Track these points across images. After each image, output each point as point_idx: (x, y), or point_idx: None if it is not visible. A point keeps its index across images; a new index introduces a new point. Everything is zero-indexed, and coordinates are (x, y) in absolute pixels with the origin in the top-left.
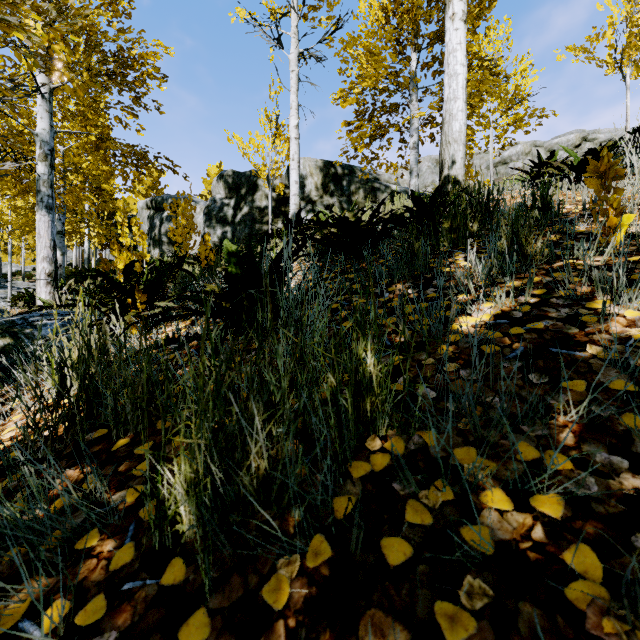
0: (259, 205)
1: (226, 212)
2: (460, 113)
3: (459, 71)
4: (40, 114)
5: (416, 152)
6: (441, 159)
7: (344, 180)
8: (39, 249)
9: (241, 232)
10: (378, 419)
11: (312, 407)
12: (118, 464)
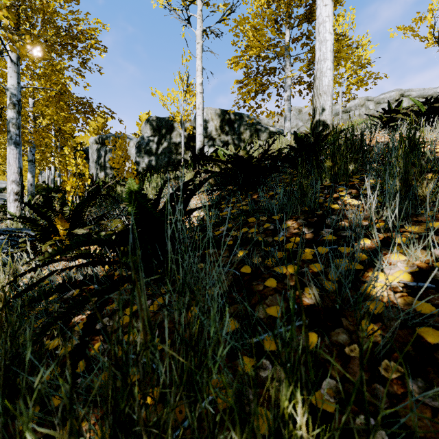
0: (175, 141)
1: (151, 146)
2: (328, 71)
3: (328, 38)
4: (10, 74)
5: (289, 103)
6: (313, 107)
7: (235, 123)
8: (9, 174)
9: (162, 160)
10: None
11: None
12: None
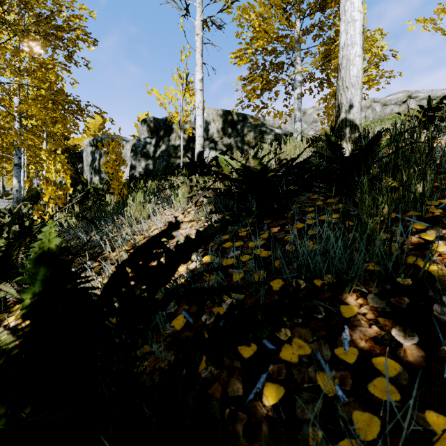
0: (174, 144)
1: (148, 149)
2: (357, 58)
3: (356, 17)
4: None
5: (299, 102)
6: (337, 103)
7: (239, 125)
8: None
9: (160, 164)
10: None
11: None
12: None
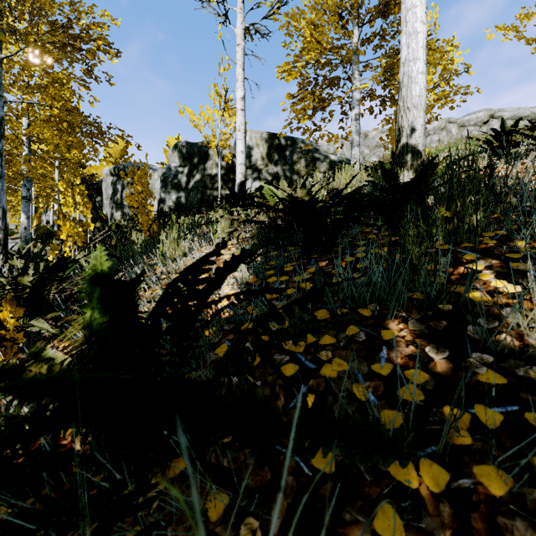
0: (210, 173)
1: (180, 179)
2: (420, 75)
3: (419, 29)
4: None
5: (358, 123)
6: (398, 127)
7: (287, 150)
8: None
9: (194, 197)
10: None
11: None
12: None
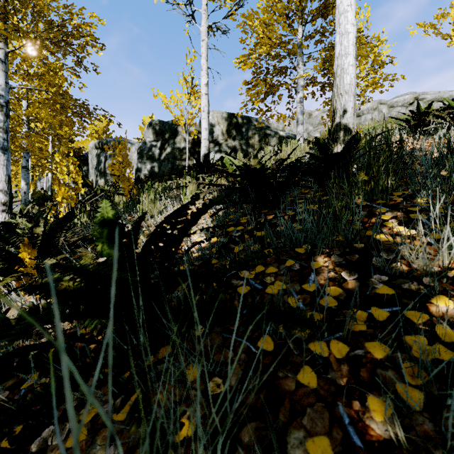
0: (179, 146)
1: (154, 151)
2: (351, 67)
3: (350, 30)
4: None
5: (302, 105)
6: (333, 109)
7: (243, 127)
8: None
9: (165, 167)
10: None
11: None
12: None
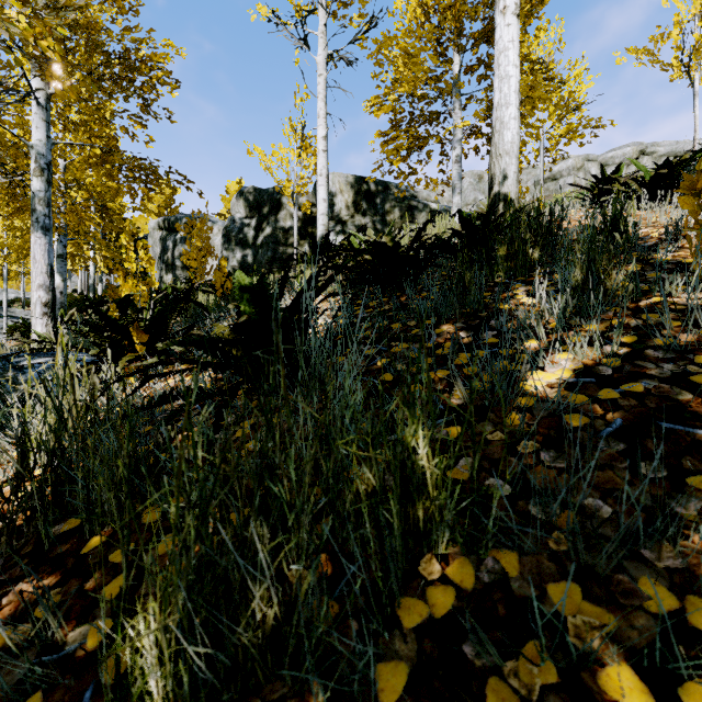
0: (283, 225)
1: (246, 233)
2: (512, 121)
3: (511, 73)
4: (35, 123)
5: (459, 166)
6: (490, 174)
7: (378, 198)
8: (34, 275)
9: (263, 255)
10: (435, 530)
11: (344, 509)
12: (86, 577)
